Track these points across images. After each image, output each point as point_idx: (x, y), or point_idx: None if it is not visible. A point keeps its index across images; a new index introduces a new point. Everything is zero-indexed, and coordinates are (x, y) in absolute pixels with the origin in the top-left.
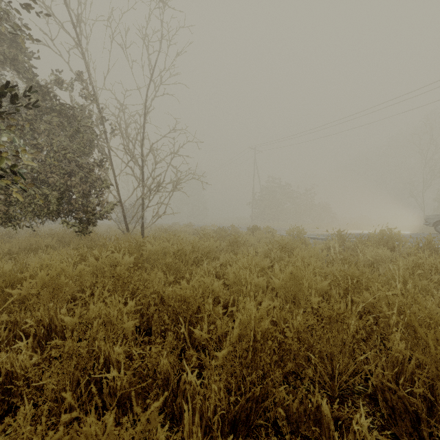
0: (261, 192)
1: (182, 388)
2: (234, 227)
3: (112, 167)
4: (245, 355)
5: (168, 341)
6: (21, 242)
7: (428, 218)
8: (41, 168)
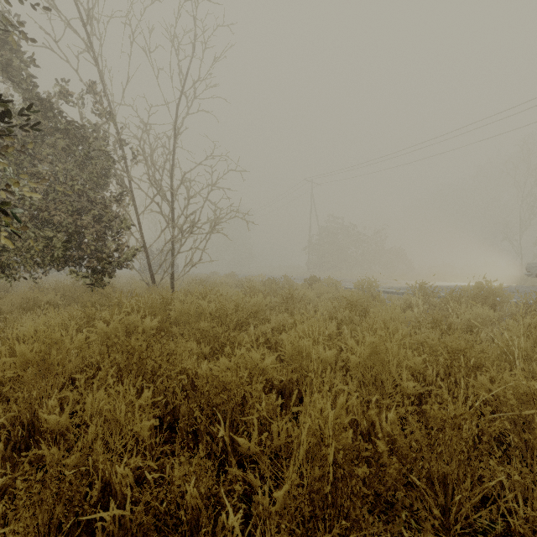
0: (320, 235)
1: (219, 536)
2: (287, 278)
3: (134, 203)
4: (318, 488)
5: (198, 458)
6: (15, 298)
7: (530, 266)
8: (43, 204)
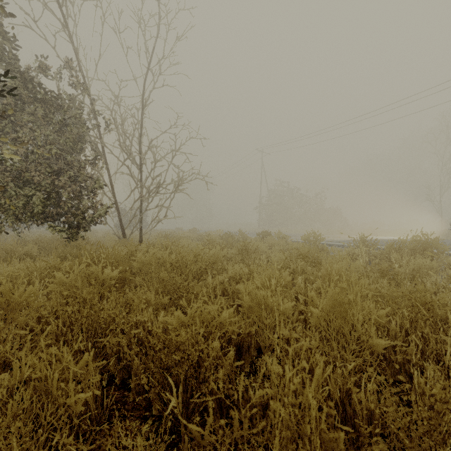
0: (269, 196)
1: None
2: (241, 233)
3: (106, 165)
4: None
5: None
6: None
7: None
8: (23, 166)
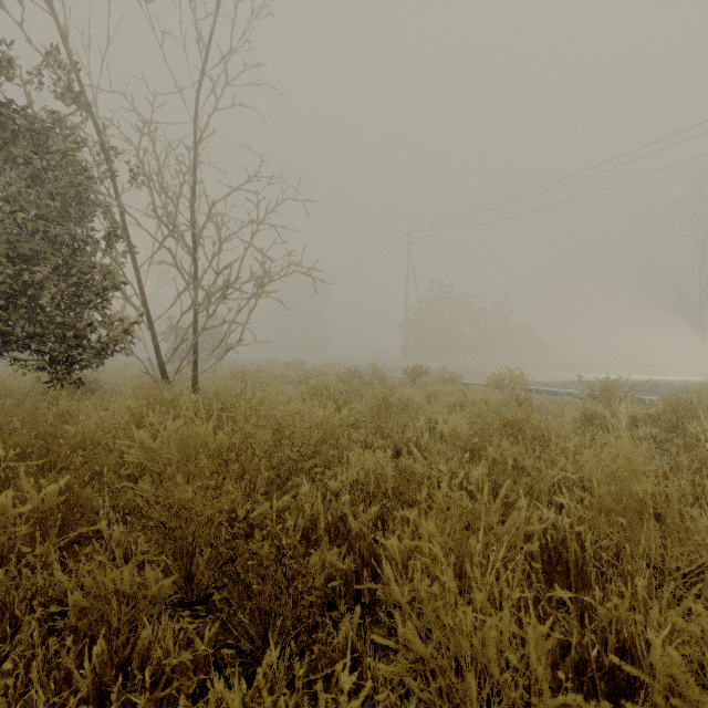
0: (420, 308)
1: None
2: (376, 370)
3: (130, 248)
4: None
5: None
6: None
7: None
8: None
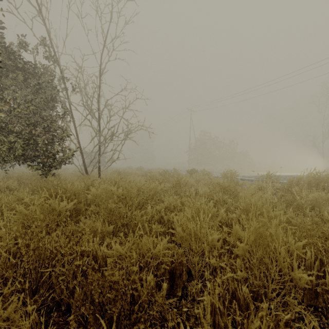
0: (196, 143)
1: None
2: (175, 170)
3: (73, 119)
4: None
5: None
6: None
7: None
8: (8, 119)
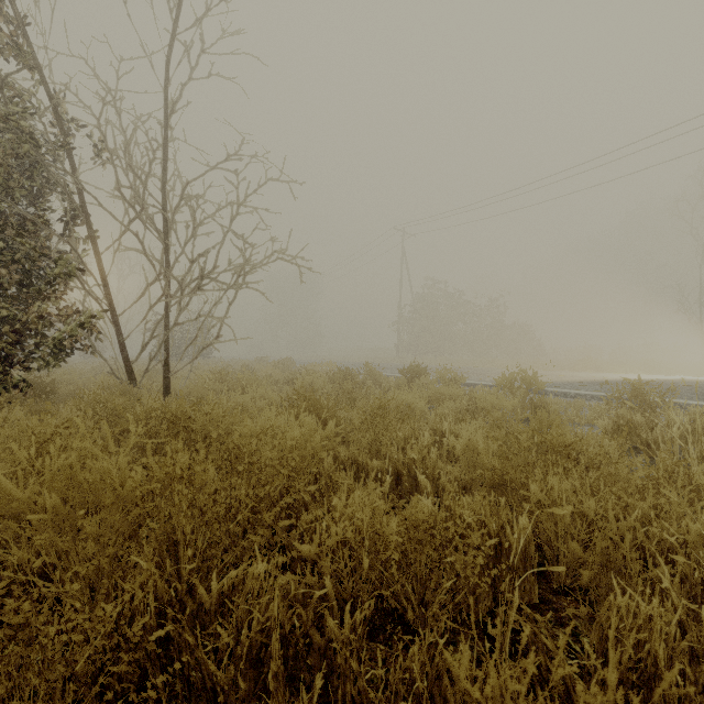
0: (414, 305)
1: None
2: (370, 369)
3: (89, 231)
4: None
5: None
6: None
7: None
8: None
